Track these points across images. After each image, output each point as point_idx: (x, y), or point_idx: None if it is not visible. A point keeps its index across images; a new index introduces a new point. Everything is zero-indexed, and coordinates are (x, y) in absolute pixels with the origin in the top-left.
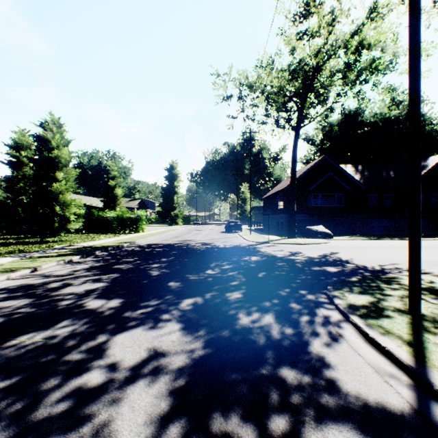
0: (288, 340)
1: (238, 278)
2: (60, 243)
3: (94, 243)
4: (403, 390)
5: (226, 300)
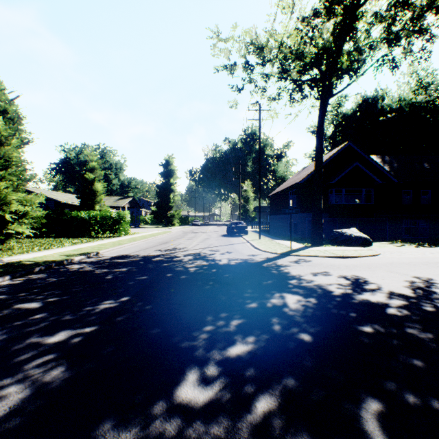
0: None
1: None
2: None
3: (32, 255)
4: None
5: None
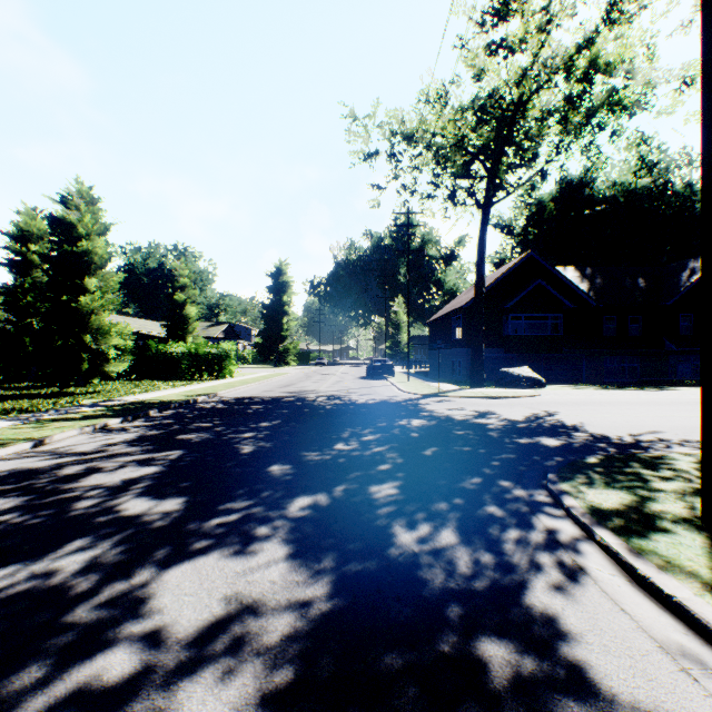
0: (487, 579)
1: (390, 457)
2: (92, 396)
3: (147, 396)
4: None
5: (370, 498)
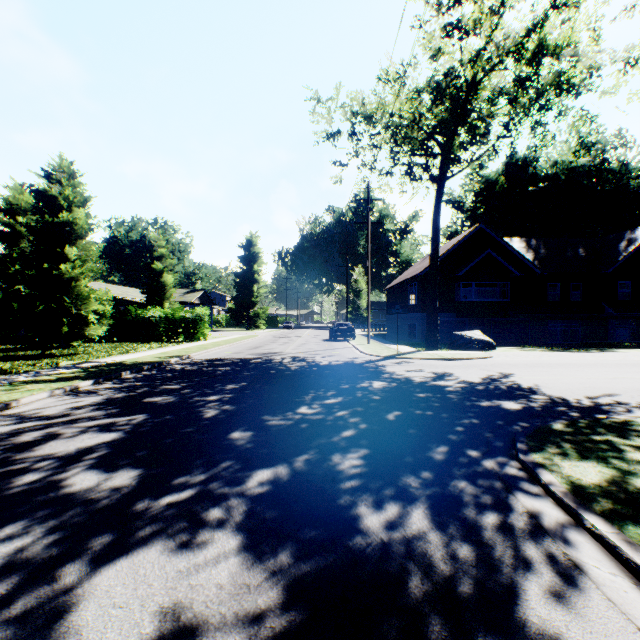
0: (469, 582)
1: (353, 422)
2: (71, 358)
3: (123, 358)
4: None
5: (333, 471)
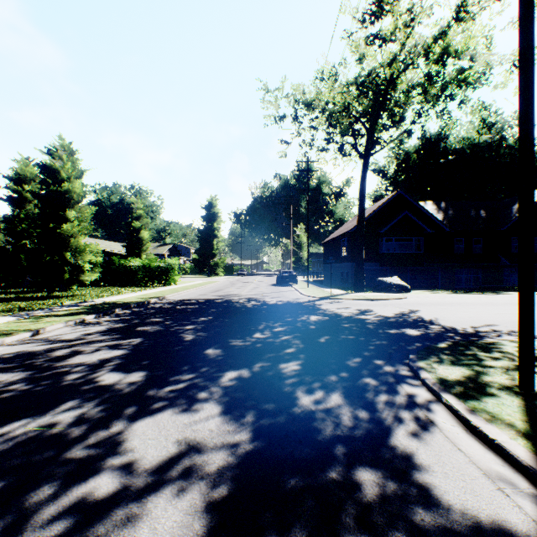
0: (363, 429)
1: (294, 343)
2: (71, 298)
3: (113, 298)
4: (525, 502)
5: (279, 373)
